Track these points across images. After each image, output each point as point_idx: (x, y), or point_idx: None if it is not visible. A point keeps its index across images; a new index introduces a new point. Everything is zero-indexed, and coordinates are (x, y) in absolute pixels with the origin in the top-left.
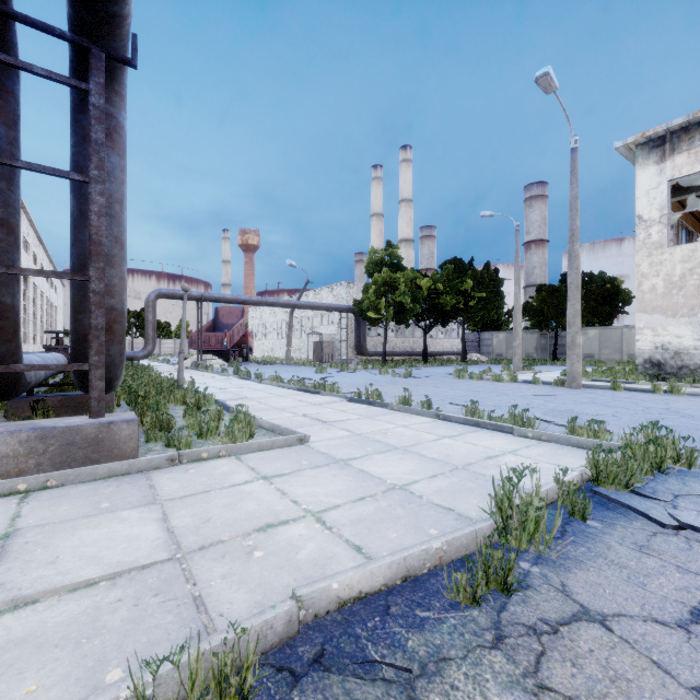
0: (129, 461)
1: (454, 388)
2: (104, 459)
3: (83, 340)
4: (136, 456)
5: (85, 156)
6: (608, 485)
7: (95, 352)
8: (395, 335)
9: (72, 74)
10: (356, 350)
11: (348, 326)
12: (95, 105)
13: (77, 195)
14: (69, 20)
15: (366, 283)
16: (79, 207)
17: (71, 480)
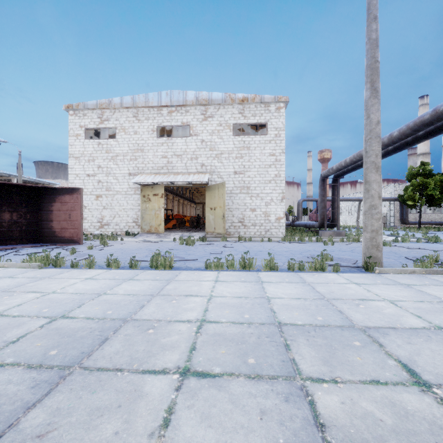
0: (344, 236)
1: (440, 236)
2: (340, 236)
3: (334, 219)
4: (344, 236)
5: (335, 192)
6: (429, 241)
7: (338, 221)
8: (432, 212)
9: (333, 181)
10: (400, 221)
11: (395, 208)
12: (338, 186)
13: (333, 198)
14: (335, 176)
15: (406, 186)
16: (334, 200)
17: (337, 238)
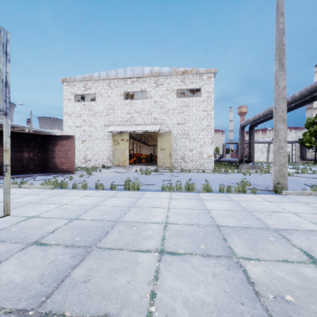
0: (257, 169)
1: None
2: (255, 169)
3: (250, 157)
4: (258, 169)
5: (251, 137)
6: None
7: (253, 158)
8: None
9: (249, 129)
10: (300, 158)
11: (296, 148)
12: (253, 133)
13: (250, 141)
14: (251, 125)
15: (304, 132)
16: (250, 143)
17: (253, 170)
